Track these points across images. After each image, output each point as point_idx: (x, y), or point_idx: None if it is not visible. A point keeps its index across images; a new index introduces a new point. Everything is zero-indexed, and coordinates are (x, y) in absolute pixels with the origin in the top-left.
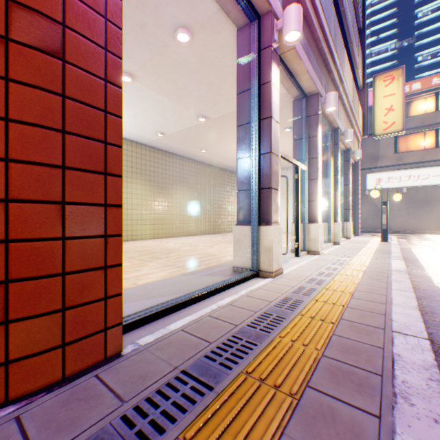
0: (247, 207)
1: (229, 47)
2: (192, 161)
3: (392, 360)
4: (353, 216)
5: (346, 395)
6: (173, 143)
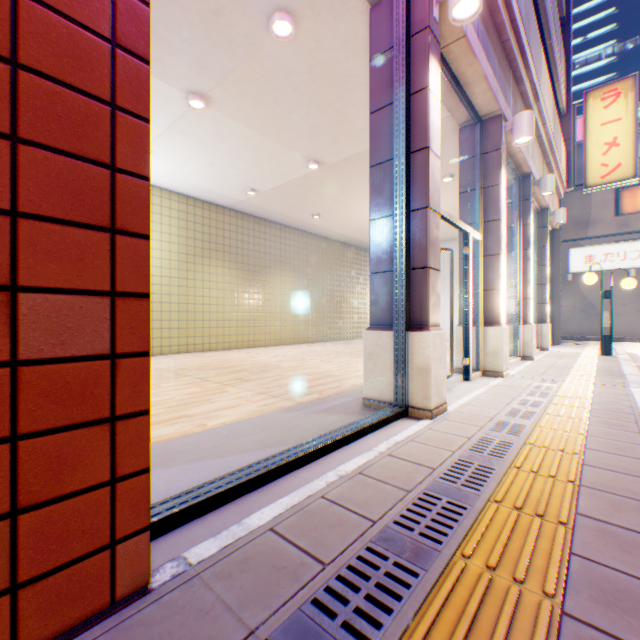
0: (386, 301)
1: (357, 42)
2: (298, 233)
3: None
4: (550, 315)
5: None
6: (270, 205)
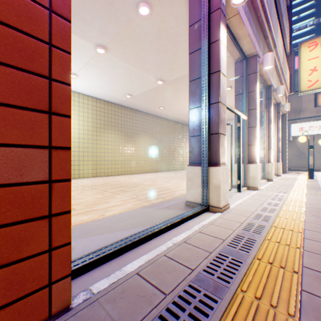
0: (197, 151)
1: (182, 17)
2: (152, 116)
3: None
4: (281, 158)
5: None
6: (138, 102)
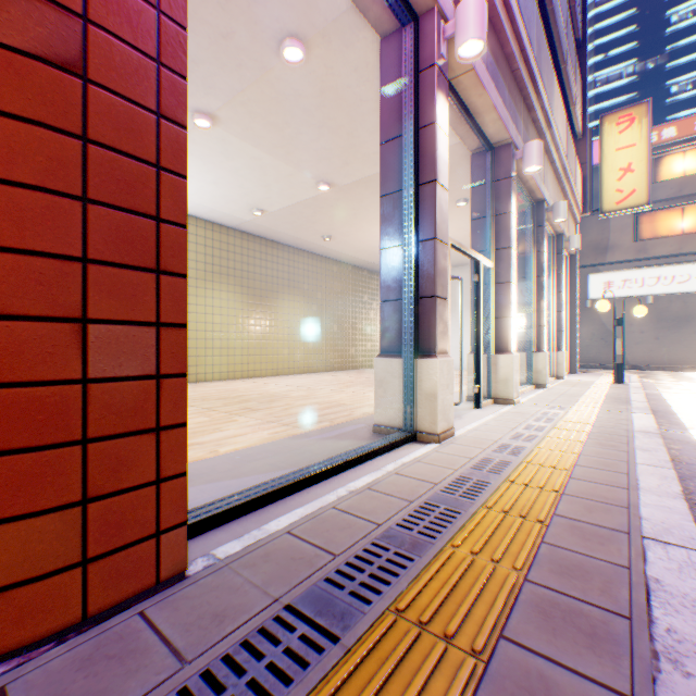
0: (396, 328)
1: (368, 69)
2: (308, 255)
3: (647, 590)
4: (566, 343)
5: (571, 655)
6: (278, 226)
